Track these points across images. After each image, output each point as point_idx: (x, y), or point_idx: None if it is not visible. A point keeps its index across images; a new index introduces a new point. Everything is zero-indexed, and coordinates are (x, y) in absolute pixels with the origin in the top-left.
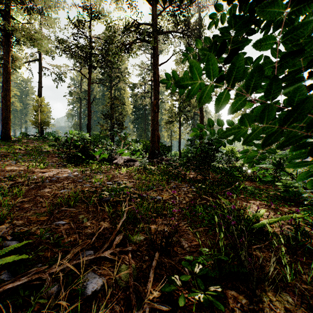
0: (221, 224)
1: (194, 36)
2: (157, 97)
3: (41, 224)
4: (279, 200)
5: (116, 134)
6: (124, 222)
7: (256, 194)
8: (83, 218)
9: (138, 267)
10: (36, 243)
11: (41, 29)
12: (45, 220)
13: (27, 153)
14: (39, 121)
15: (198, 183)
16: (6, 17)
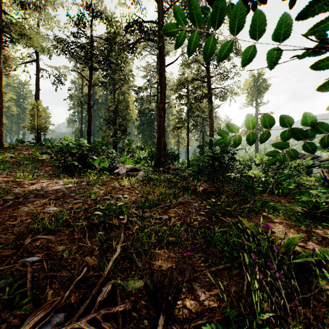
0: (256, 272)
1: (203, 35)
2: (164, 100)
3: (1, 263)
4: (309, 219)
5: (119, 141)
6: (118, 256)
7: (279, 211)
8: (64, 251)
9: None
10: None
11: (39, 27)
12: (10, 255)
13: (18, 162)
14: (36, 126)
15: (211, 196)
16: None
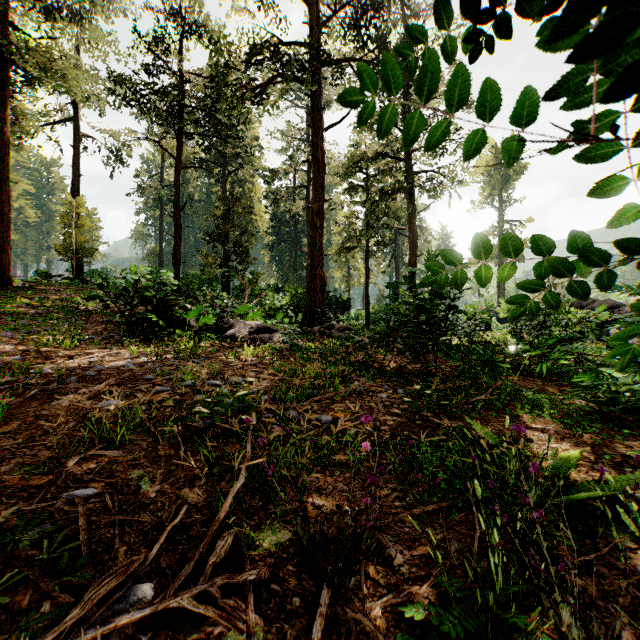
0: (496, 511)
1: None
2: (321, 195)
3: (29, 499)
4: (599, 422)
5: (234, 274)
6: (242, 488)
7: (543, 409)
8: (141, 479)
9: (272, 639)
10: (2, 560)
11: (79, 54)
12: (44, 485)
13: (42, 315)
14: (74, 246)
15: (412, 381)
16: (0, 27)
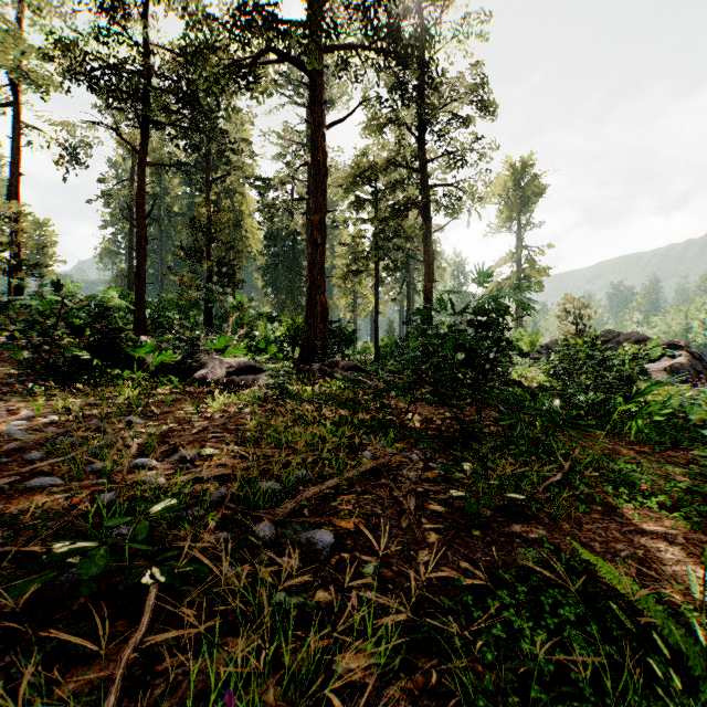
0: None
1: (412, 61)
2: (322, 205)
3: None
4: None
5: (214, 299)
6: None
7: (644, 492)
8: None
9: None
10: None
11: (19, 22)
12: None
13: None
14: (10, 261)
15: (449, 446)
16: None
